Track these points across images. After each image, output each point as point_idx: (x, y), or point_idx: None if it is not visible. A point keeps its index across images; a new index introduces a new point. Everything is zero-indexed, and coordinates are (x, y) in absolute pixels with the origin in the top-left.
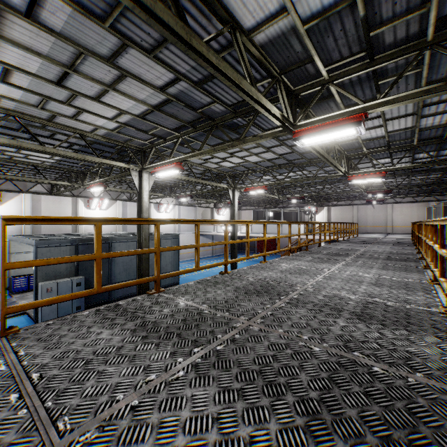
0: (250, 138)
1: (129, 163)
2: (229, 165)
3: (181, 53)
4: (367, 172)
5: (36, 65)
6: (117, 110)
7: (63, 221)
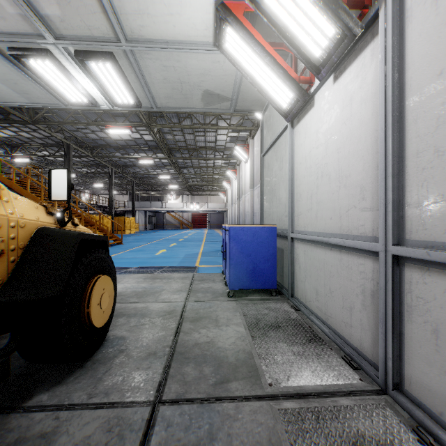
0: None
1: None
2: None
3: None
4: None
5: None
6: None
7: None
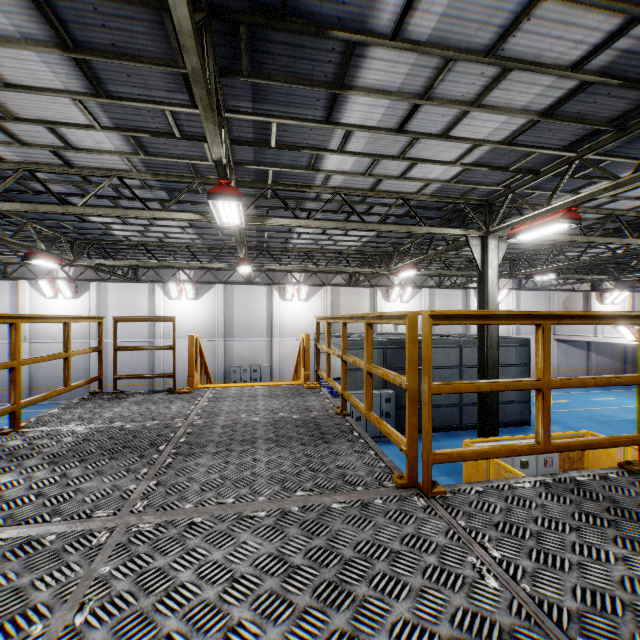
0: None
1: (461, 228)
2: None
3: None
4: None
5: (380, 112)
6: (470, 142)
7: (496, 319)
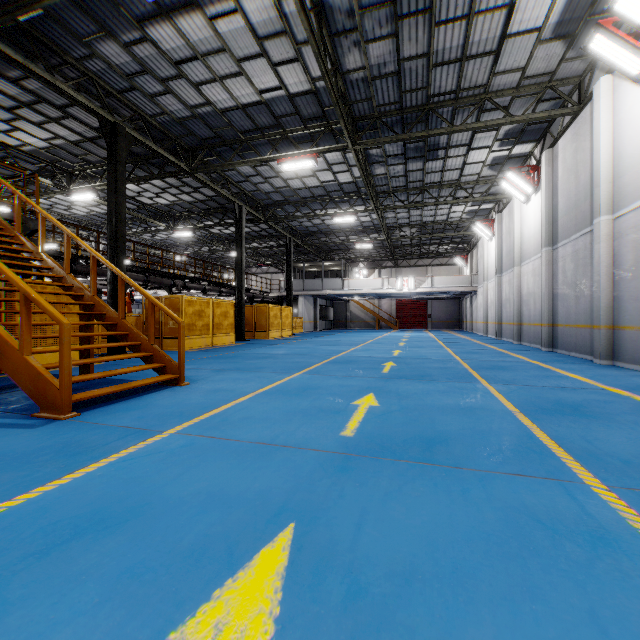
0: (50, 192)
1: None
2: (81, 213)
3: None
4: (184, 229)
5: None
6: None
7: None
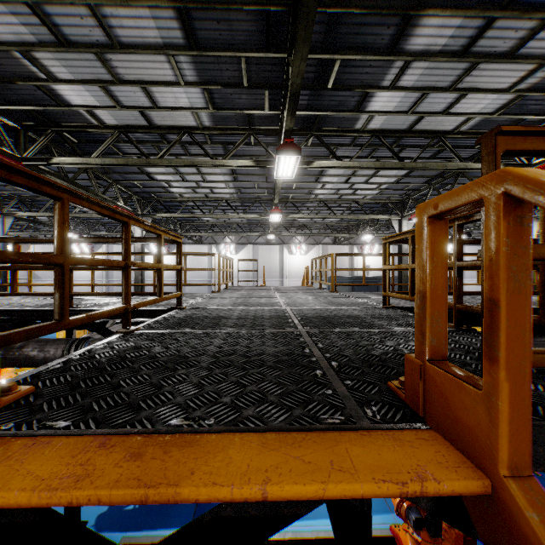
0: None
1: (391, 213)
2: None
3: (412, 151)
4: None
5: (336, 179)
6: (378, 184)
7: (351, 255)
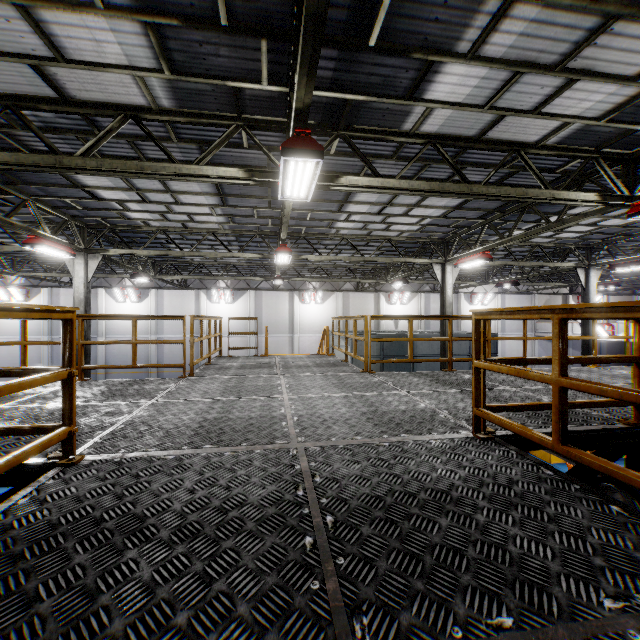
0: (570, 218)
1: (431, 255)
2: (572, 235)
3: (474, 172)
4: None
5: (367, 208)
6: (420, 217)
7: (393, 318)
